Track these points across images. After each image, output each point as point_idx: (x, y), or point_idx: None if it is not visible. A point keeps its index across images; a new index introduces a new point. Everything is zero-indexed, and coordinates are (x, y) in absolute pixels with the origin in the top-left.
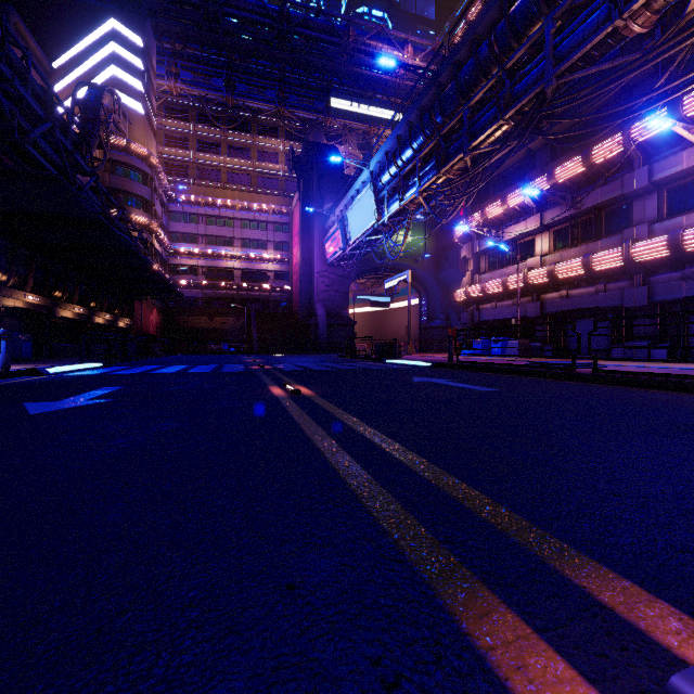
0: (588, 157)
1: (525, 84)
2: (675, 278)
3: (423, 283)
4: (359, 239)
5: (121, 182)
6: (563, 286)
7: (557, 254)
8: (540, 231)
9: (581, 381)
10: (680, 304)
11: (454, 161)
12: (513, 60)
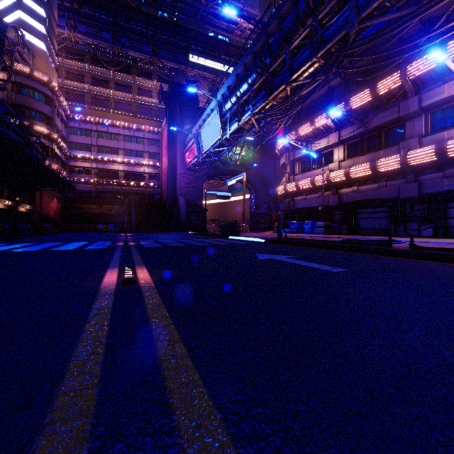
0: (374, 89)
1: (333, 30)
2: (437, 176)
3: (252, 184)
4: (209, 150)
5: (26, 100)
6: (354, 184)
7: (351, 160)
8: (338, 144)
9: (402, 256)
10: (442, 195)
11: (279, 90)
12: (324, 12)
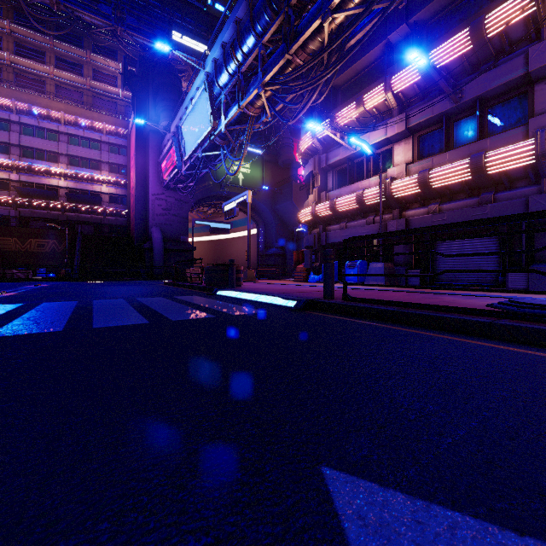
0: (480, 27)
1: None
2: None
3: (260, 214)
4: (195, 154)
5: None
6: (432, 200)
7: (428, 160)
8: (402, 136)
9: None
10: None
11: (309, 31)
12: None
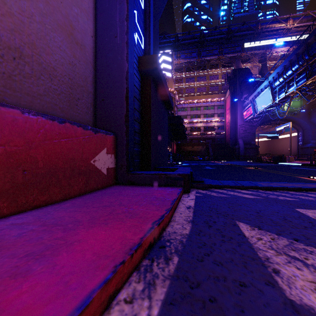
0: None
1: None
2: None
3: (299, 124)
4: (262, 110)
5: None
6: None
7: None
8: None
9: None
10: None
11: None
12: None
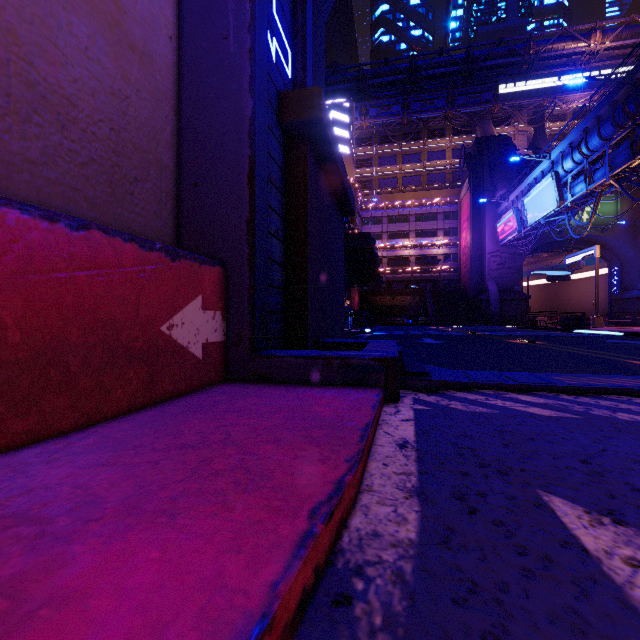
0: None
1: None
2: None
3: (614, 251)
4: (537, 221)
5: None
6: None
7: None
8: None
9: None
10: None
11: None
12: None
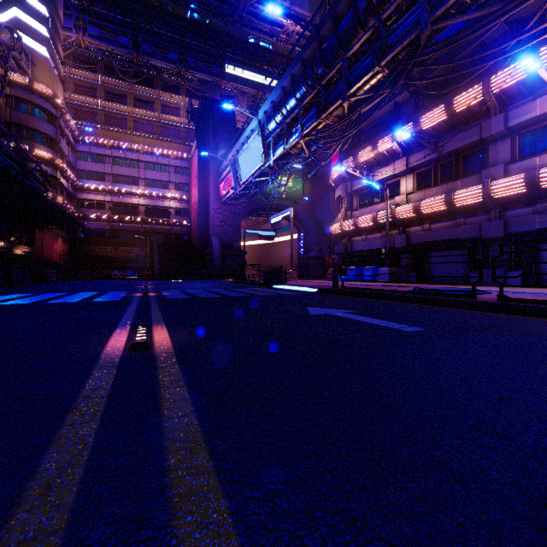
0: (450, 106)
1: (400, 32)
2: (527, 212)
3: (301, 221)
4: (248, 179)
5: (24, 118)
6: (425, 221)
7: (421, 192)
8: (405, 173)
9: (489, 310)
10: (532, 235)
11: (334, 107)
12: (389, 10)
